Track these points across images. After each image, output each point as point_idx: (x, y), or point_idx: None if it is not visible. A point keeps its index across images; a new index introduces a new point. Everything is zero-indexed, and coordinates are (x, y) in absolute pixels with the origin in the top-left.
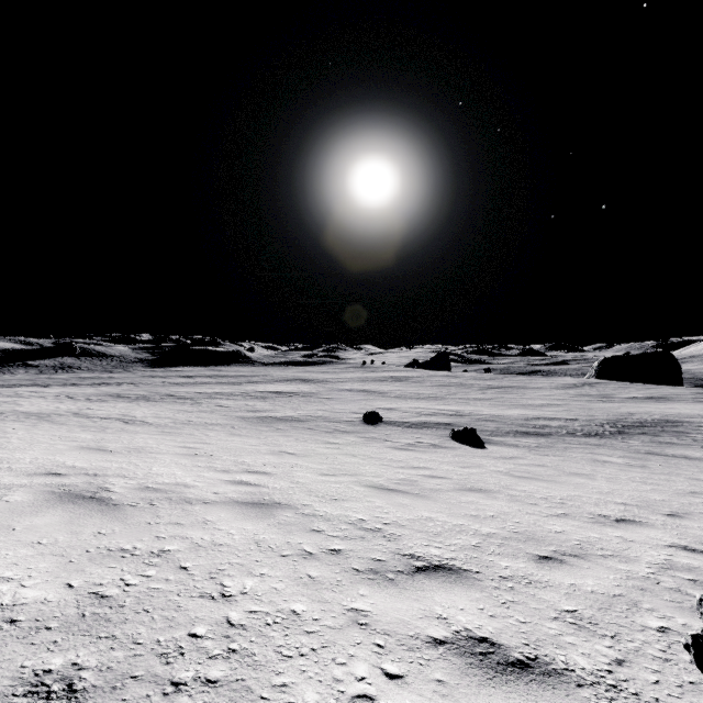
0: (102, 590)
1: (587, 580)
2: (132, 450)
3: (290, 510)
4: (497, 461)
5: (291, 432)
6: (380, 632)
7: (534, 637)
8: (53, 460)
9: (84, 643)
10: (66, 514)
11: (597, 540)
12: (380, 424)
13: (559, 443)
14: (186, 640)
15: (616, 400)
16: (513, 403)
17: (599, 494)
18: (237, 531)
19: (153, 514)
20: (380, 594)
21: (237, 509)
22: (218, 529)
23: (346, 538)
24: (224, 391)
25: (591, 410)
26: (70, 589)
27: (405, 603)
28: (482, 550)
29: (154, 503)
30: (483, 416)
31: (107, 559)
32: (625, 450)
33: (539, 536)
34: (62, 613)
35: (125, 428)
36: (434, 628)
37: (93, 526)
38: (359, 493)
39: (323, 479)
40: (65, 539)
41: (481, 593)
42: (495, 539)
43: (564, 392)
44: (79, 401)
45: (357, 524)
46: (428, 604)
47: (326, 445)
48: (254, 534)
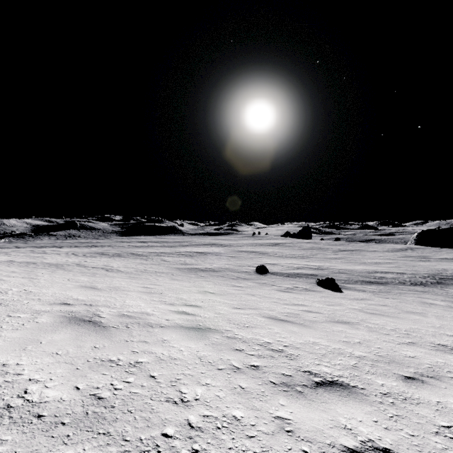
0: (99, 392)
1: (448, 399)
2: (112, 289)
3: (218, 333)
4: (352, 302)
5: (210, 278)
6: (303, 439)
7: (426, 450)
8: (65, 294)
9: (88, 437)
10: (73, 332)
11: (443, 365)
12: (267, 274)
13: (394, 289)
14: (160, 439)
15: (432, 260)
16: (357, 261)
17: (433, 328)
18: (185, 348)
19: (128, 334)
20: (295, 405)
21: (183, 331)
22: (172, 347)
23: (260, 357)
24: (166, 251)
25: (414, 266)
26: (77, 391)
27: (316, 413)
28: (360, 370)
29: (128, 326)
30: (337, 270)
31: (101, 367)
32: (445, 296)
33: (398, 359)
34: (72, 411)
35: (107, 274)
36: (344, 438)
37: (91, 342)
38: (262, 322)
39: (235, 311)
40: (73, 351)
41: (371, 407)
42: (367, 361)
43: (393, 254)
44: (79, 256)
45: (265, 346)
46: (334, 415)
47: (234, 287)
48: (196, 351)
